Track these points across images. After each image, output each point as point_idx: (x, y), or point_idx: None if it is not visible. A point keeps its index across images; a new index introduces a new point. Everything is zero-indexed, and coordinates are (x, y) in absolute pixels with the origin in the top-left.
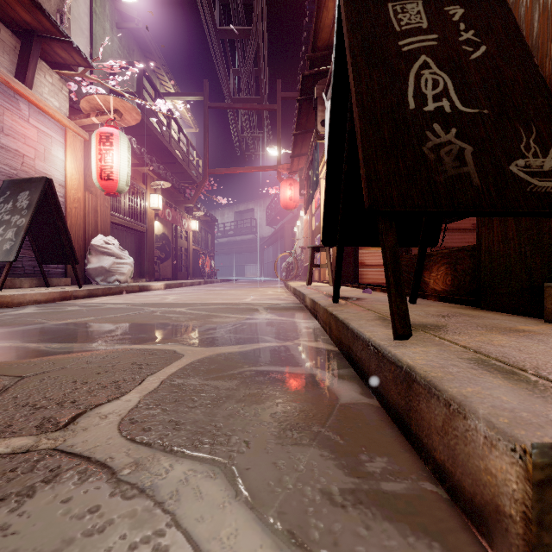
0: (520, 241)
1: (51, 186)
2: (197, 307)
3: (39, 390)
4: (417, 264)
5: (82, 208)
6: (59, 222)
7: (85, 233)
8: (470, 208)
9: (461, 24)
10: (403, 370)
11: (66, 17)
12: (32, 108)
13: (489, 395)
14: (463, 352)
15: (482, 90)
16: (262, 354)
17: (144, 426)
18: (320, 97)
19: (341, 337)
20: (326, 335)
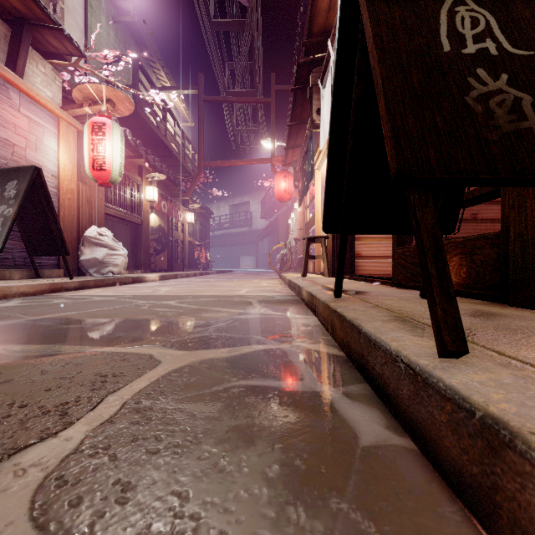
0: None
1: (40, 175)
2: (188, 300)
3: None
4: None
5: (75, 199)
6: (48, 213)
7: (79, 224)
8: None
9: None
10: (475, 417)
11: (59, 7)
12: (23, 97)
13: None
14: None
15: None
16: (254, 361)
17: (72, 494)
18: (315, 85)
19: (348, 341)
20: (328, 335)
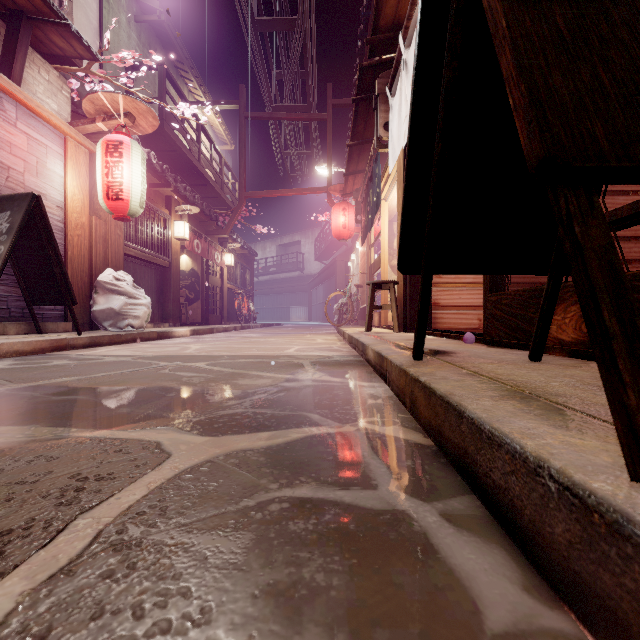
0: None
1: (39, 205)
2: (222, 361)
3: None
4: (546, 301)
5: (87, 236)
6: (50, 252)
7: (92, 267)
8: None
9: None
10: None
11: None
12: (20, 109)
13: None
14: None
15: None
16: (305, 455)
17: None
18: (382, 93)
19: (440, 425)
20: (405, 412)
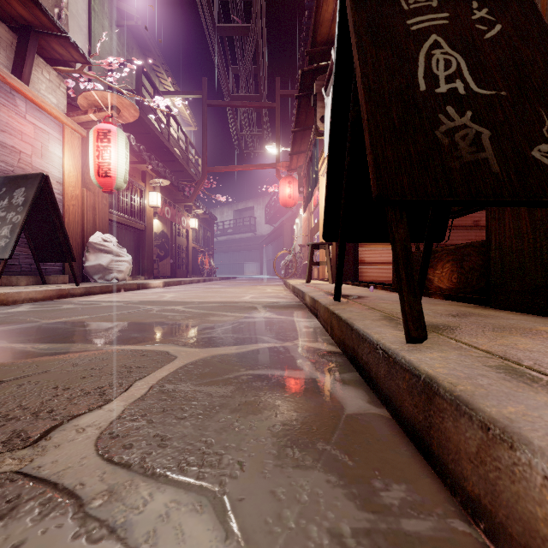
0: (535, 236)
1: (47, 183)
2: (194, 305)
3: (15, 397)
4: (423, 260)
5: (80, 205)
6: (55, 219)
7: (83, 230)
8: (490, 197)
9: (473, 2)
10: (421, 380)
11: (64, 13)
12: (29, 104)
13: (538, 417)
14: (487, 358)
15: (499, 71)
16: (260, 356)
17: (125, 442)
18: (319, 92)
19: (344, 338)
20: (327, 335)
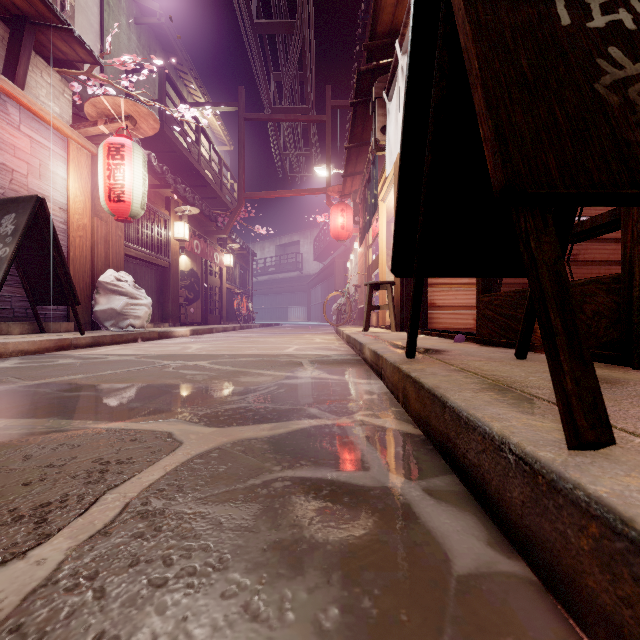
0: None
1: (43, 208)
2: (223, 360)
3: None
4: (530, 302)
5: (88, 237)
6: (54, 253)
7: (93, 267)
8: None
9: None
10: None
11: (69, 3)
12: (24, 112)
13: None
14: None
15: None
16: (305, 443)
17: None
18: (380, 97)
19: (427, 415)
20: (398, 406)
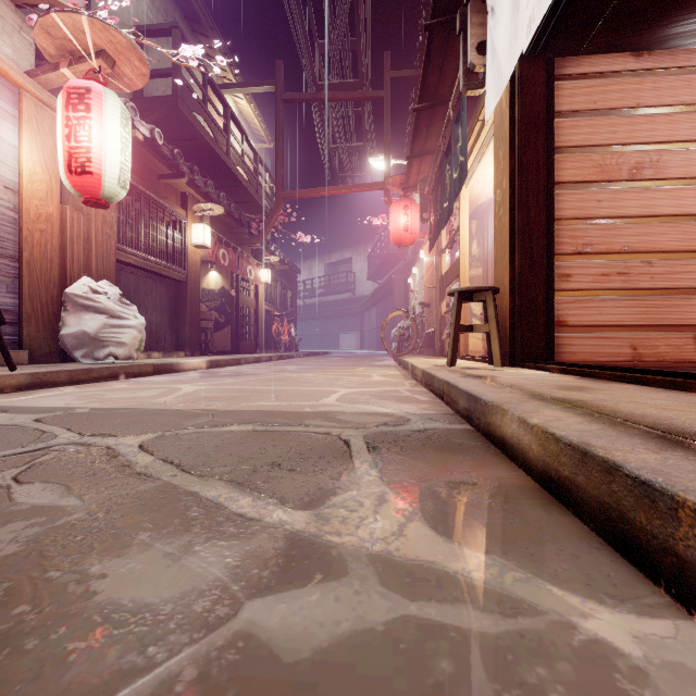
0: None
1: None
2: (187, 431)
3: None
4: None
5: (56, 232)
6: None
7: (65, 276)
8: None
9: None
10: None
11: None
12: None
13: None
14: None
15: None
16: None
17: None
18: None
19: None
20: None
